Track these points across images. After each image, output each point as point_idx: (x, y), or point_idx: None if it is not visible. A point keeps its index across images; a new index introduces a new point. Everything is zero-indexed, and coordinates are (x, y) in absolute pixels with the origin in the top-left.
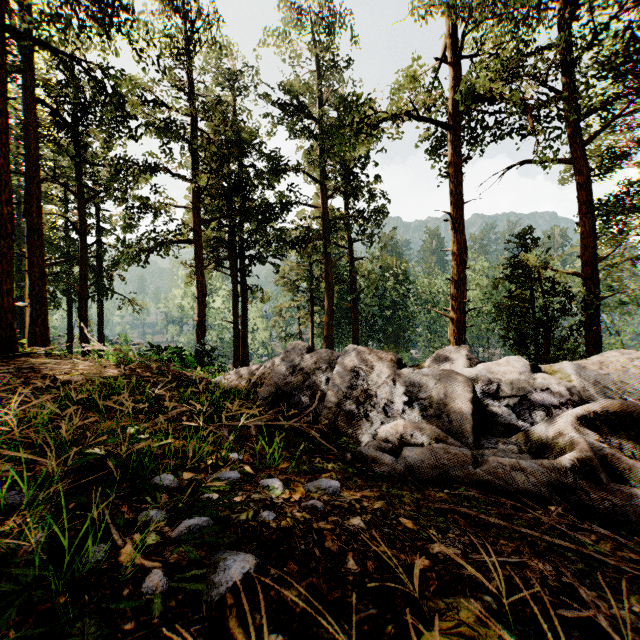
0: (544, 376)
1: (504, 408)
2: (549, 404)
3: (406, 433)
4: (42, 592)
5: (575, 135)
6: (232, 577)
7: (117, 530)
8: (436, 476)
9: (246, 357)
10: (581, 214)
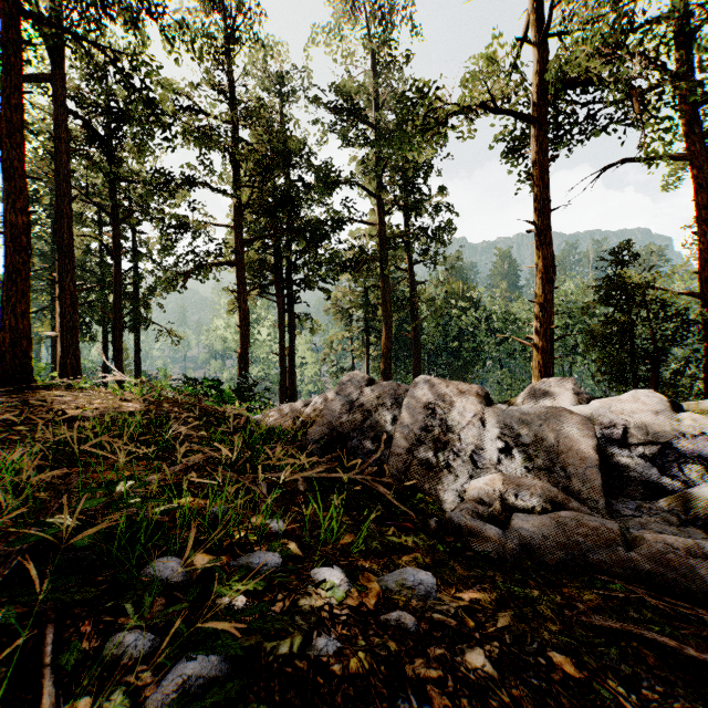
0: (693, 416)
1: (638, 459)
2: (707, 455)
3: (508, 492)
4: None
5: (690, 125)
6: None
7: (55, 682)
8: (568, 560)
9: (294, 394)
10: (698, 221)
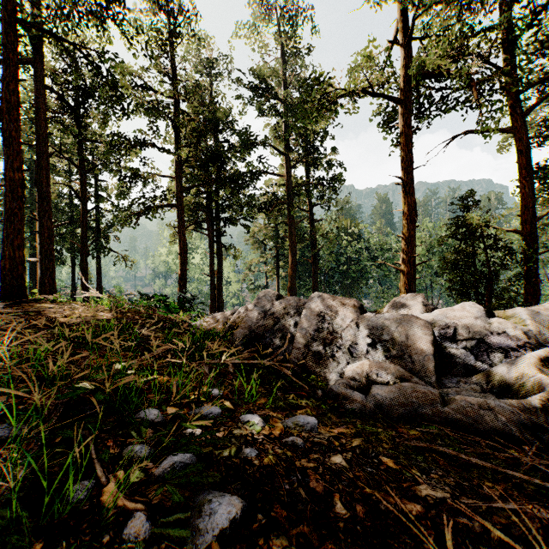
0: (500, 320)
1: (462, 350)
2: (506, 346)
3: (372, 372)
4: (17, 537)
5: (515, 107)
6: (218, 523)
7: (101, 466)
8: (405, 413)
9: (221, 305)
10: (520, 177)
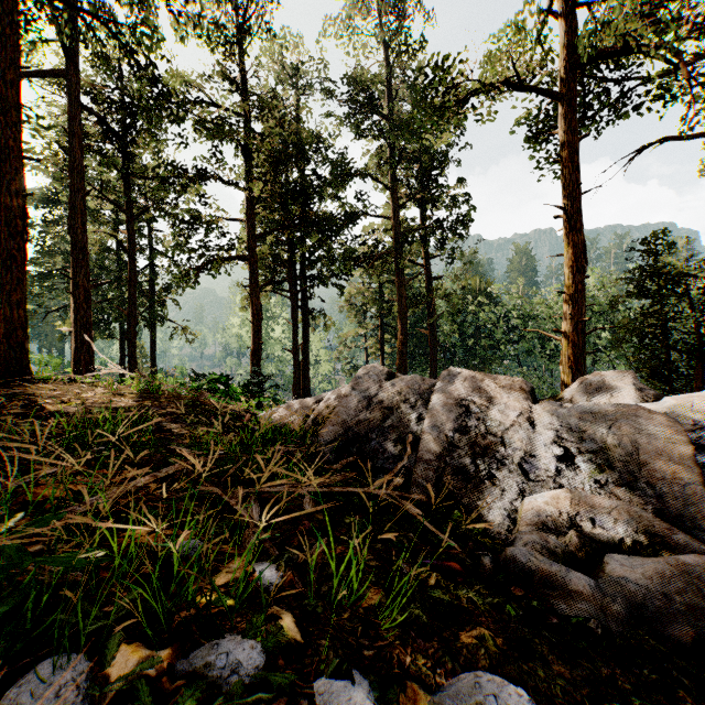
0: None
1: None
2: None
3: (580, 515)
4: None
5: None
6: None
7: None
8: None
9: (307, 391)
10: None
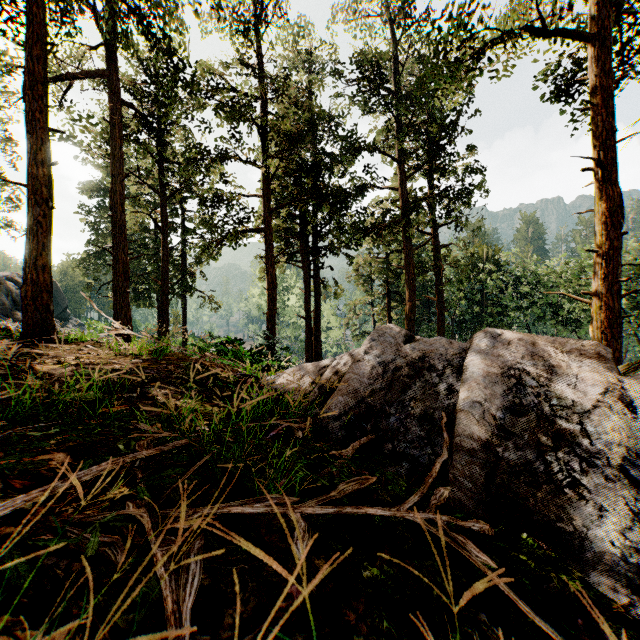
0: None
1: None
2: None
3: None
4: None
5: None
6: None
7: None
8: None
9: (319, 355)
10: None
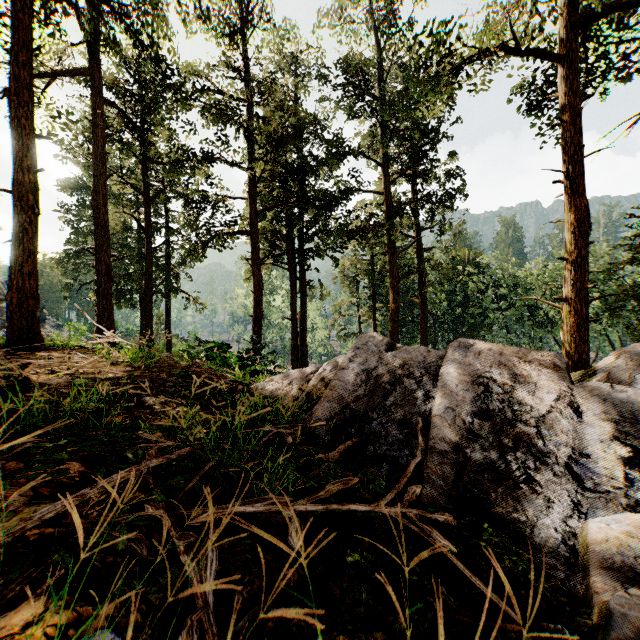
0: None
1: None
2: None
3: None
4: None
5: None
6: None
7: None
8: None
9: (305, 356)
10: None
